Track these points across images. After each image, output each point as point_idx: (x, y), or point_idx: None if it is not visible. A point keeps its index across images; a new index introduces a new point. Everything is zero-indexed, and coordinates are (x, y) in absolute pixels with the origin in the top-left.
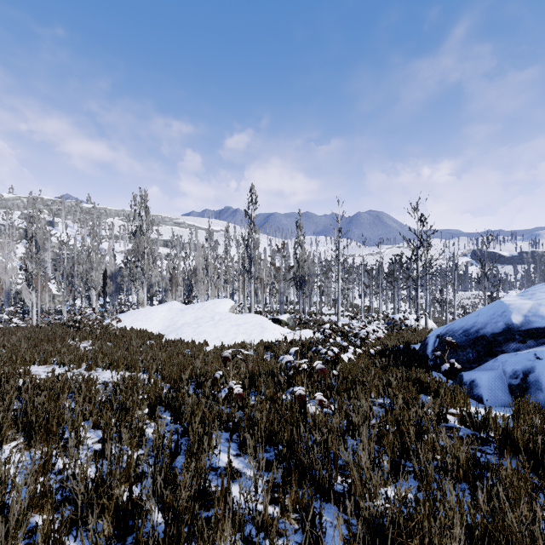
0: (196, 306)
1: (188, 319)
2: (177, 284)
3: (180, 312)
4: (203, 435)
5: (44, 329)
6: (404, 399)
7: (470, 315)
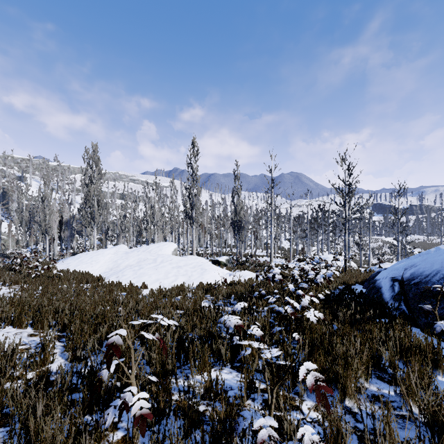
0: (141, 249)
1: (131, 262)
2: (128, 230)
3: (124, 254)
4: None
5: None
6: None
7: (442, 256)
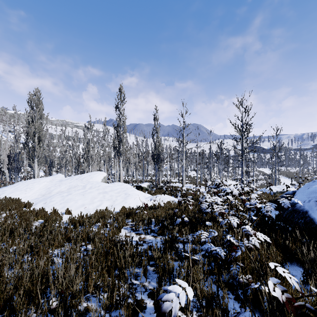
0: (75, 177)
1: (63, 188)
2: (68, 163)
3: (58, 182)
4: None
5: None
6: None
7: None
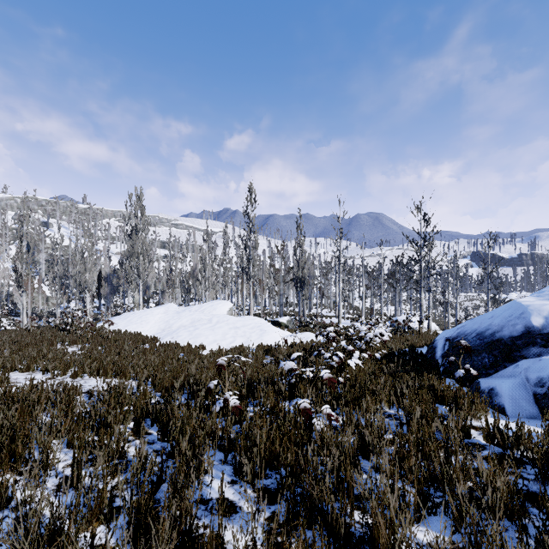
0: (193, 308)
1: (185, 322)
2: (174, 286)
3: (176, 314)
4: (192, 459)
5: (33, 333)
6: (421, 412)
7: (483, 317)
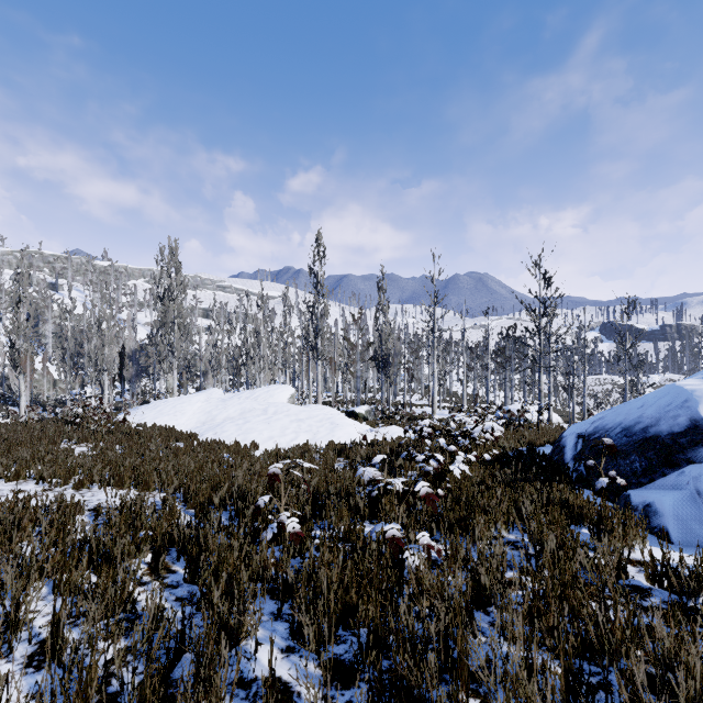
0: (243, 394)
1: (232, 413)
2: (219, 366)
3: (221, 402)
4: (229, 618)
5: (31, 427)
6: (557, 540)
7: (629, 406)
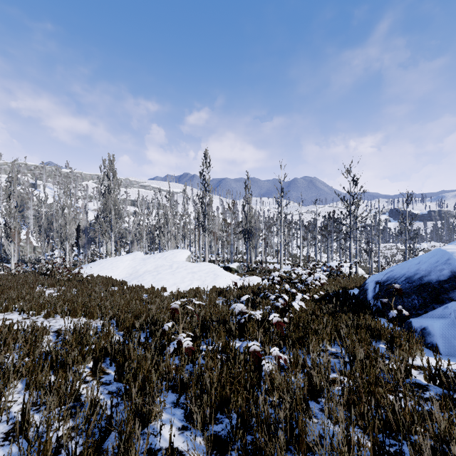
0: (157, 255)
1: (149, 267)
2: (141, 237)
3: (142, 261)
4: (142, 407)
5: (18, 277)
6: (364, 352)
7: (410, 263)
